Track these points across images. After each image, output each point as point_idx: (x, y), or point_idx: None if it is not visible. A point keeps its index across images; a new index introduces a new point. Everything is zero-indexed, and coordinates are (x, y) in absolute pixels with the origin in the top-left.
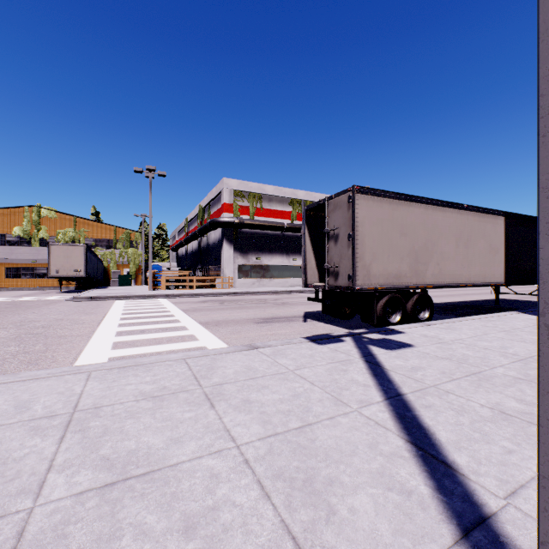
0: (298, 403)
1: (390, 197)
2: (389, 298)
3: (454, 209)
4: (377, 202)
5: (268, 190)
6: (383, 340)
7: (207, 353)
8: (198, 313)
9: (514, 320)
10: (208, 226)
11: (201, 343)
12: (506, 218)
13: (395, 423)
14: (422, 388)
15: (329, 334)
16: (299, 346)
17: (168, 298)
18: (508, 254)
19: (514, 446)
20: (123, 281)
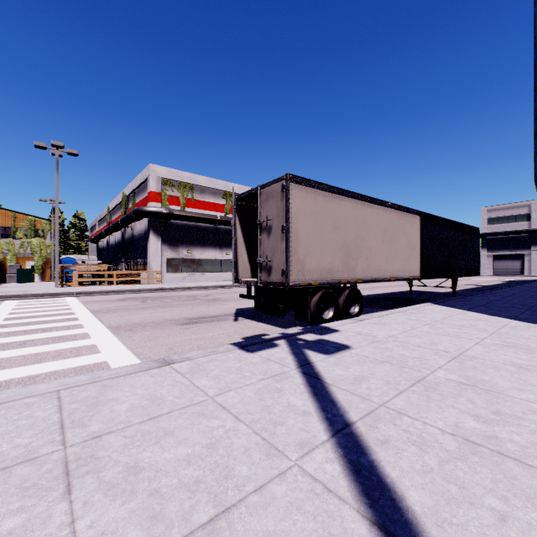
0: (213, 462)
1: (324, 190)
2: (322, 294)
3: (380, 206)
4: (310, 193)
5: (201, 180)
6: (319, 341)
7: (96, 378)
8: (111, 314)
9: (431, 312)
10: (131, 215)
11: (101, 357)
12: (421, 217)
13: (349, 483)
14: (371, 409)
15: (262, 338)
16: (226, 357)
17: (78, 297)
18: (422, 250)
19: (503, 505)
20: (24, 277)
